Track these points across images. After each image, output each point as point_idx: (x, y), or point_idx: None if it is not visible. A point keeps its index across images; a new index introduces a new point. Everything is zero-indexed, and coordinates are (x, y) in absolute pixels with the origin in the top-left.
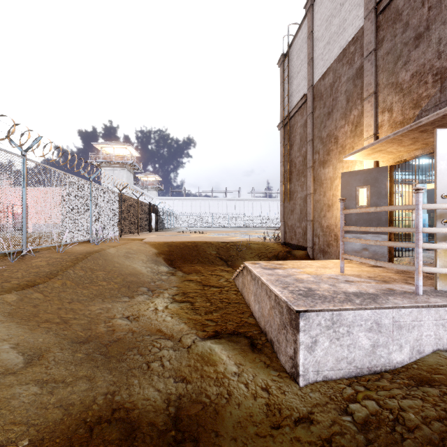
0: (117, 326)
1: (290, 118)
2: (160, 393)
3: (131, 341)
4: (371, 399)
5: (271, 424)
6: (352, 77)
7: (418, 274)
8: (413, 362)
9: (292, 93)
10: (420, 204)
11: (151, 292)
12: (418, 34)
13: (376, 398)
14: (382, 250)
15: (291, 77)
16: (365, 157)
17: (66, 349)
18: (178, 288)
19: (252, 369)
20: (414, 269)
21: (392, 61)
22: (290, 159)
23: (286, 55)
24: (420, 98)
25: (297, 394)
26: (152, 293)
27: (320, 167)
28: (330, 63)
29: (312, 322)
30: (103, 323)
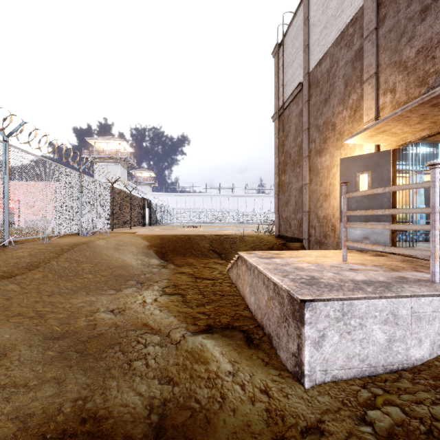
0: (100, 320)
1: (284, 108)
2: (141, 398)
3: (113, 337)
4: (393, 404)
5: (273, 436)
6: (351, 60)
7: (434, 259)
8: (434, 359)
9: (287, 82)
10: (436, 181)
11: (140, 284)
12: (424, 7)
13: (400, 404)
14: (384, 239)
15: (286, 67)
16: (367, 140)
17: (35, 346)
18: (169, 280)
19: (249, 367)
20: (430, 254)
21: (395, 39)
22: (284, 150)
23: (280, 45)
24: (427, 75)
25: (303, 398)
26: (141, 286)
27: (316, 157)
28: (327, 48)
29: (319, 313)
30: (84, 317)
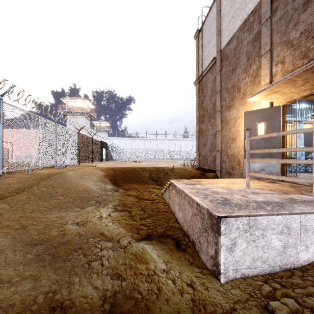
0: (68, 230)
1: (203, 76)
2: (97, 290)
3: (77, 243)
4: (289, 297)
5: None
6: (251, 40)
7: None
8: None
9: (205, 57)
10: None
11: (98, 203)
12: (306, 0)
13: (294, 296)
14: (276, 170)
15: (204, 46)
16: (264, 98)
17: (18, 251)
18: (119, 200)
19: (178, 266)
20: (313, 182)
21: (284, 24)
22: (203, 106)
23: (200, 30)
24: (308, 50)
25: (219, 291)
26: (99, 204)
27: (226, 111)
28: (234, 32)
29: (232, 226)
30: (56, 228)
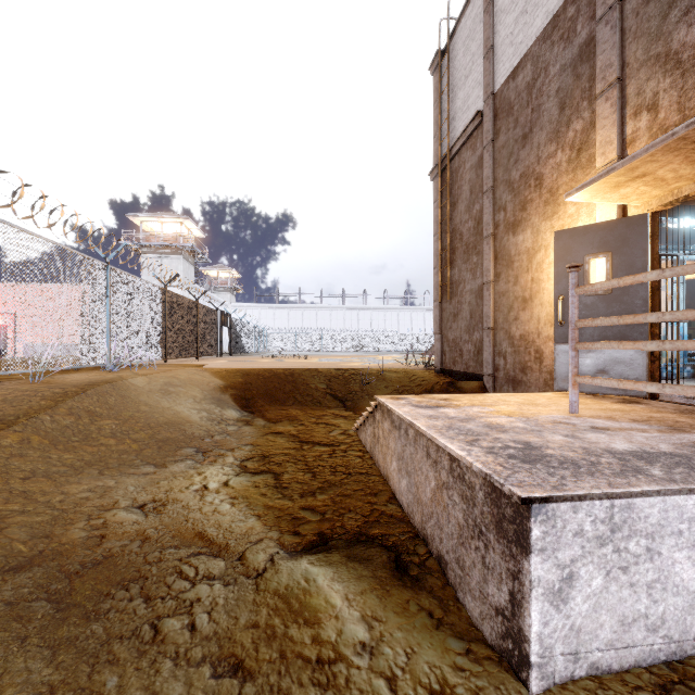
0: (113, 526)
1: (451, 157)
2: None
3: (132, 564)
4: None
5: None
6: (571, 62)
7: None
8: None
9: (456, 114)
10: None
11: (201, 454)
12: None
13: None
14: (636, 372)
15: (454, 88)
16: (608, 194)
17: None
18: (254, 446)
19: (403, 633)
20: None
21: (658, 14)
22: (451, 227)
23: (444, 53)
24: None
25: None
26: (203, 457)
27: (507, 234)
28: (527, 48)
29: (562, 527)
30: (84, 521)
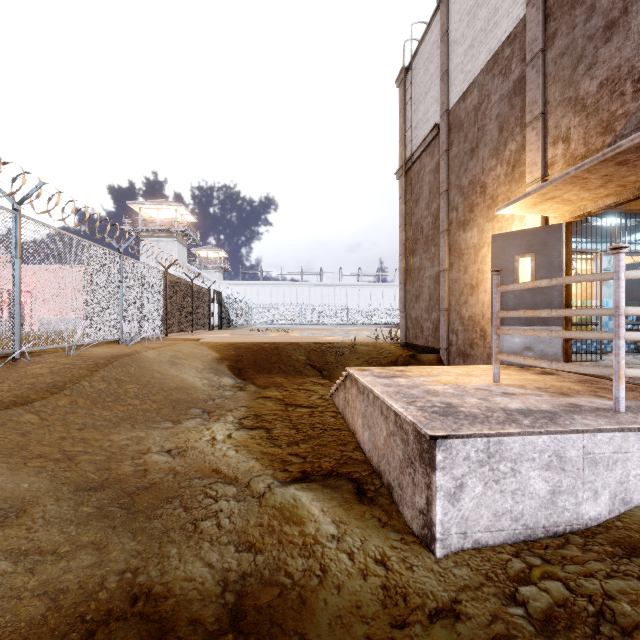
0: (152, 464)
1: (414, 161)
2: (212, 570)
3: (171, 488)
4: (554, 578)
5: (391, 621)
6: (507, 93)
7: (618, 380)
8: (616, 518)
9: (418, 124)
10: (621, 272)
11: (207, 414)
12: (609, 22)
13: (563, 577)
14: (554, 349)
15: (416, 101)
16: (529, 209)
17: (64, 500)
18: (248, 408)
19: (360, 529)
20: (612, 373)
21: (570, 66)
22: (414, 221)
23: (408, 69)
24: (614, 118)
25: (433, 571)
26: (209, 416)
27: (459, 231)
28: (474, 76)
29: (456, 454)
30: (130, 460)
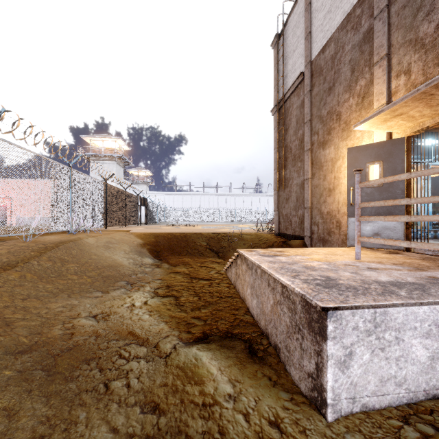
0: (78, 328)
1: (285, 100)
2: (116, 435)
3: (91, 349)
4: None
5: None
6: (358, 43)
7: None
8: None
9: (288, 73)
10: None
11: (130, 285)
12: None
13: None
14: (397, 235)
15: (286, 57)
16: (380, 125)
17: None
18: (162, 280)
19: (253, 389)
20: None
21: (411, 15)
22: (285, 144)
23: (280, 35)
24: None
25: (326, 437)
26: (131, 287)
27: (319, 149)
28: (331, 33)
29: (346, 324)
30: (61, 324)
